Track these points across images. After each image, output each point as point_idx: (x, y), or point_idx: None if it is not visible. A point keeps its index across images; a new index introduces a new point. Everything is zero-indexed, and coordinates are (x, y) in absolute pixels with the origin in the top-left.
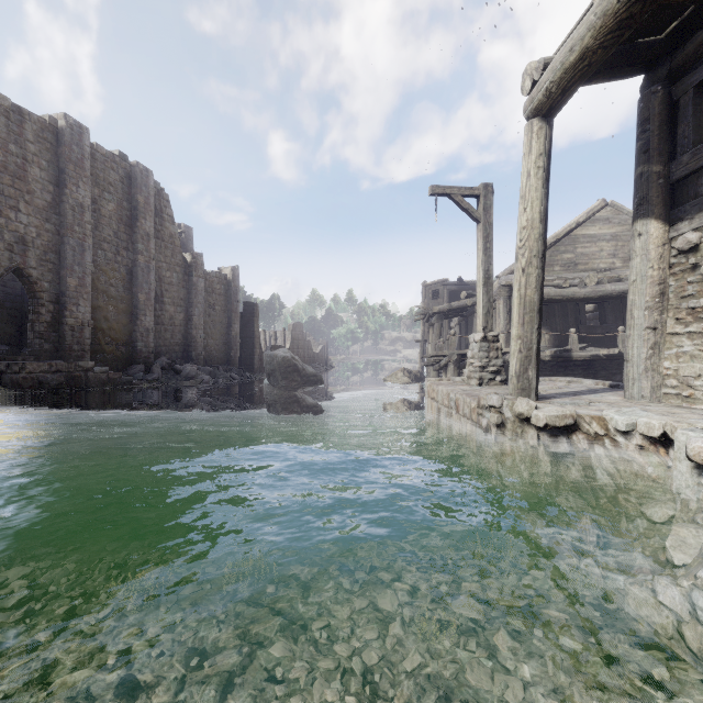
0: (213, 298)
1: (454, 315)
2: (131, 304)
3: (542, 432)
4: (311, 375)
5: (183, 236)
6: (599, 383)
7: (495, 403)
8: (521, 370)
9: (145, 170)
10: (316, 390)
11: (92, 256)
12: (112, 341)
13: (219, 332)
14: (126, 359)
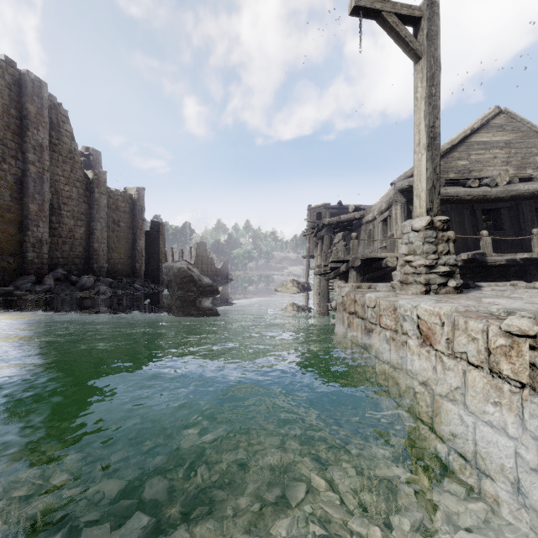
0: (118, 215)
1: (339, 231)
2: (20, 214)
3: None
4: (207, 285)
5: (91, 159)
6: None
7: None
8: None
9: (37, 81)
10: (212, 300)
11: None
12: None
13: (123, 246)
14: (15, 270)
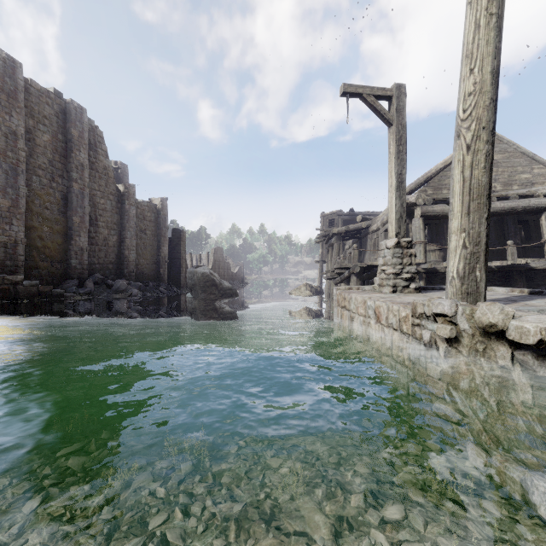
0: (144, 223)
1: (349, 238)
2: (66, 226)
3: (520, 350)
4: (227, 288)
5: (120, 172)
6: (515, 291)
7: (447, 311)
8: (466, 270)
9: (79, 108)
10: (232, 302)
11: (27, 181)
12: (47, 258)
13: (149, 253)
14: (61, 275)
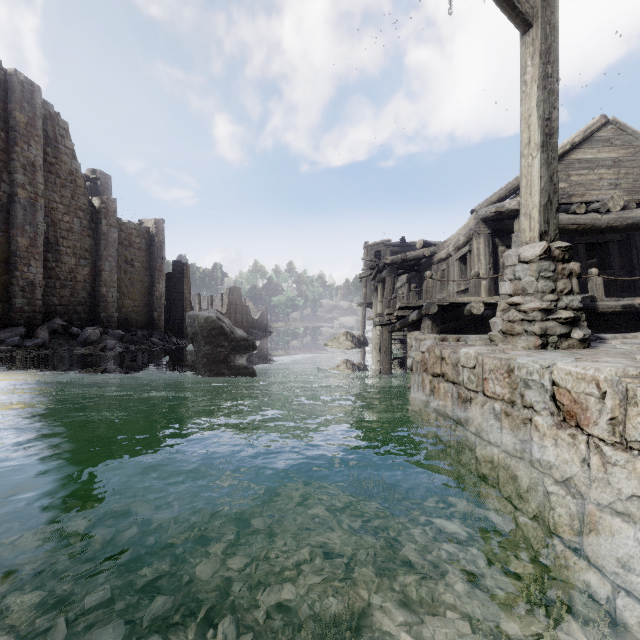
0: (131, 252)
1: (403, 272)
2: (6, 250)
3: None
4: (241, 339)
5: (99, 184)
6: None
7: None
8: None
9: (28, 83)
10: (248, 357)
11: None
12: None
13: (138, 291)
14: None
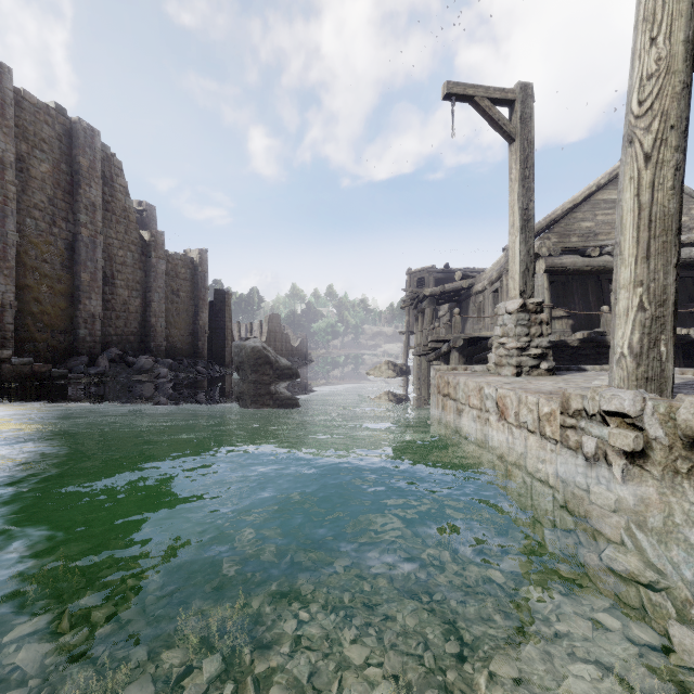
0: (177, 283)
1: (444, 302)
2: (71, 285)
3: None
4: (285, 367)
5: (145, 215)
6: (687, 372)
7: (629, 408)
8: (644, 344)
9: (90, 129)
10: (291, 385)
11: (18, 224)
12: (46, 327)
13: (184, 321)
14: (65, 350)
